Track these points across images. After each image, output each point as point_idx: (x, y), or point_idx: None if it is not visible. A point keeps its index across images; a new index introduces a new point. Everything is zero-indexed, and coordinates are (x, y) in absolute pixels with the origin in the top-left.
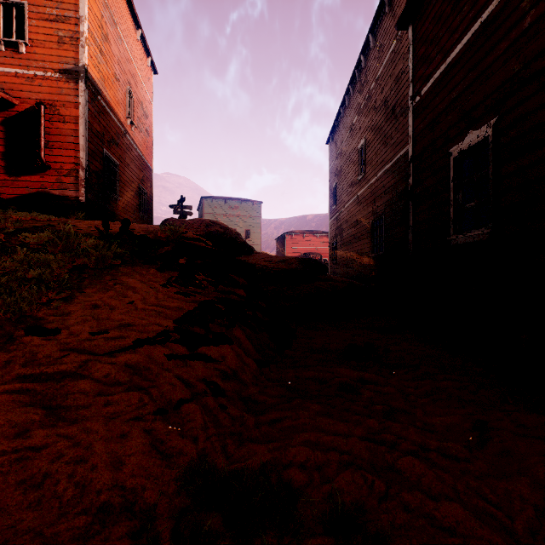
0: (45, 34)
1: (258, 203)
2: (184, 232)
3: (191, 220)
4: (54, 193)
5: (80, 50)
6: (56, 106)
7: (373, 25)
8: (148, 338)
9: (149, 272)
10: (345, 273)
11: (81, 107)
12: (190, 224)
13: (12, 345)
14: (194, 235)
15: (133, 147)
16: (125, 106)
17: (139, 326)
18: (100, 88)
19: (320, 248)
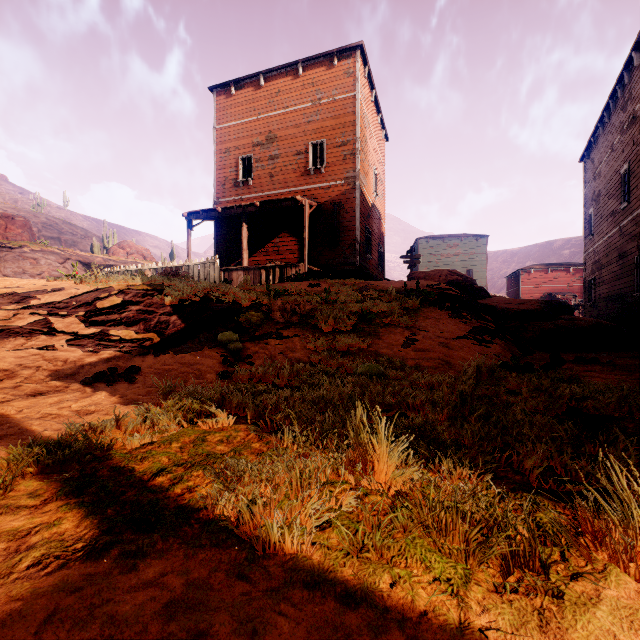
0: (335, 156)
1: (482, 238)
2: (438, 284)
3: (432, 272)
4: (341, 262)
5: (356, 161)
6: (342, 202)
7: (636, 44)
8: (460, 336)
9: (435, 311)
10: (604, 316)
11: (356, 200)
12: (432, 275)
13: (419, 333)
14: (446, 286)
15: (376, 214)
16: (372, 184)
17: (454, 332)
18: (364, 180)
19: (574, 285)
